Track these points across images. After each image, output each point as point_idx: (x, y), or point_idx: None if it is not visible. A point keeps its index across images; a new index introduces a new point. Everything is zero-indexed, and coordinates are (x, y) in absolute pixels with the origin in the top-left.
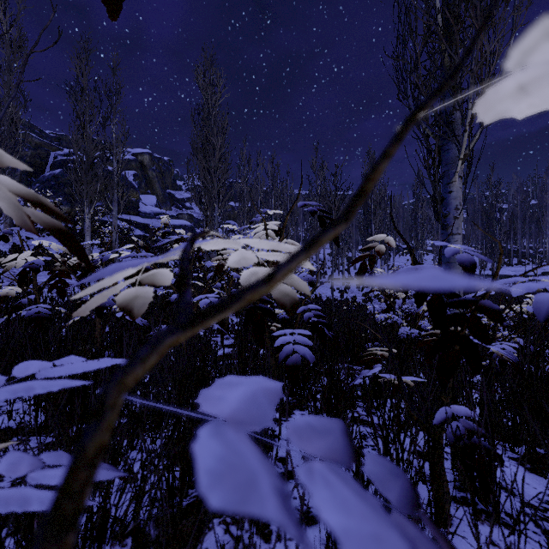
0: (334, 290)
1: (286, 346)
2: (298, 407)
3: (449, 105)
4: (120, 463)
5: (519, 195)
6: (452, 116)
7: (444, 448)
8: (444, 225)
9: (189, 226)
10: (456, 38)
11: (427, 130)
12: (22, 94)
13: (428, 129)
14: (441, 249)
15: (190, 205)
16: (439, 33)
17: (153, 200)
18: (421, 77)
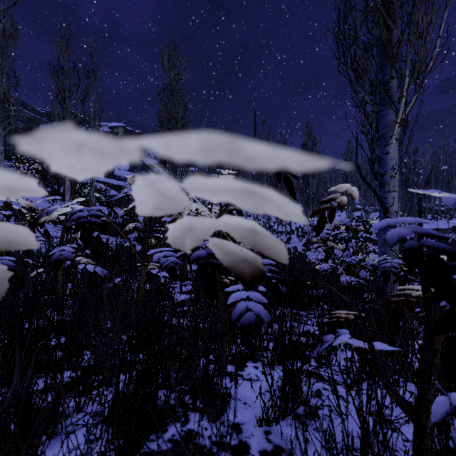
0: None
1: (240, 302)
2: (250, 359)
3: (386, 74)
4: (62, 431)
5: (433, 161)
6: (389, 84)
7: (445, 452)
8: (382, 183)
9: None
10: (396, 9)
11: (366, 98)
12: (14, 75)
13: (366, 96)
14: (420, 199)
15: (157, 170)
16: (380, 5)
17: (127, 165)
18: (361, 49)
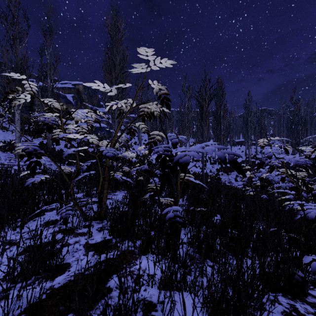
0: (197, 167)
1: None
2: None
3: None
4: None
5: (308, 108)
6: None
7: None
8: None
9: (105, 127)
10: None
11: None
12: None
13: None
14: None
15: (108, 116)
16: None
17: (85, 112)
18: None
